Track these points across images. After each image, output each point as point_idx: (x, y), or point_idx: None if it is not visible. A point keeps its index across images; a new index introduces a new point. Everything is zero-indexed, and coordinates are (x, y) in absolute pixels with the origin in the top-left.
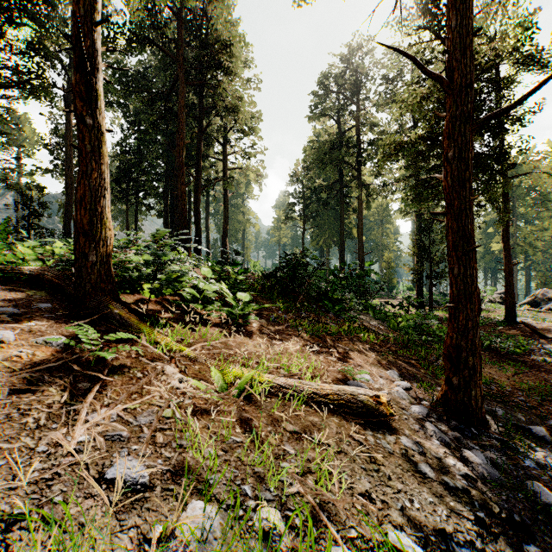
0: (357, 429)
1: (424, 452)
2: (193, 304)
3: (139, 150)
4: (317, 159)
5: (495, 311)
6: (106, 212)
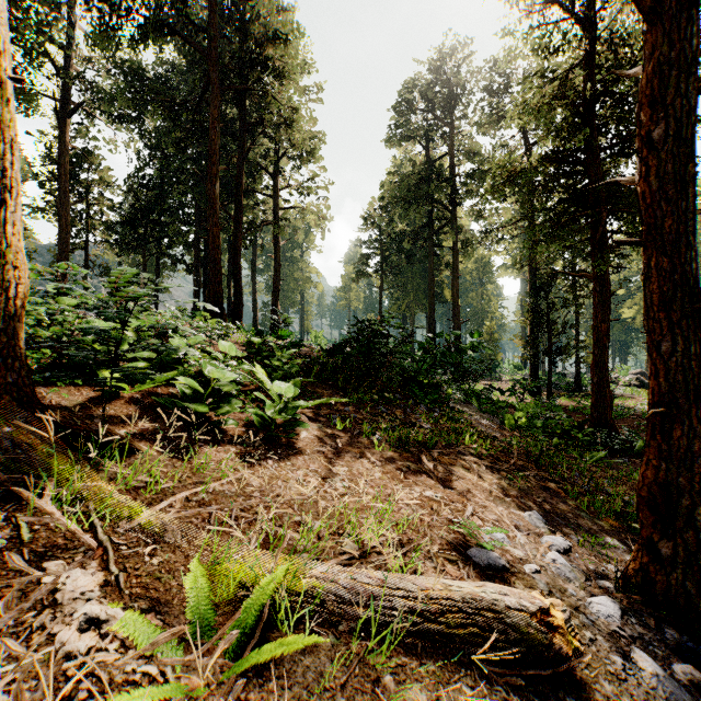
0: None
1: None
2: (188, 405)
3: (161, 183)
4: (399, 197)
5: (634, 398)
6: (8, 234)
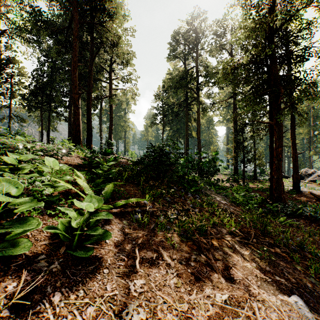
0: None
1: None
2: None
3: (51, 75)
4: (172, 86)
5: None
6: None
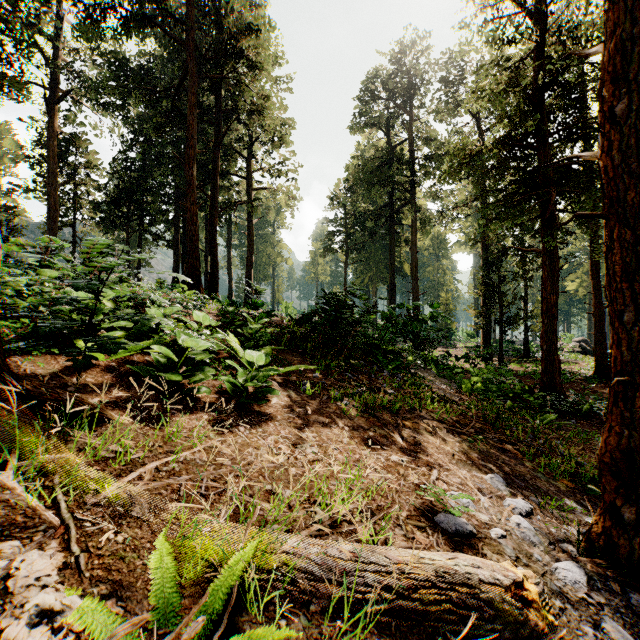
0: None
1: None
2: (161, 374)
3: (143, 165)
4: (363, 179)
5: (577, 363)
6: None
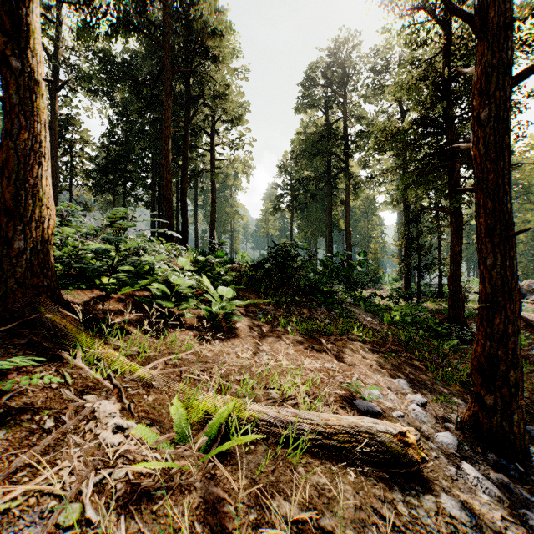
0: (381, 492)
1: (479, 525)
2: (161, 302)
3: (126, 141)
4: (305, 151)
5: None
6: (43, 185)
